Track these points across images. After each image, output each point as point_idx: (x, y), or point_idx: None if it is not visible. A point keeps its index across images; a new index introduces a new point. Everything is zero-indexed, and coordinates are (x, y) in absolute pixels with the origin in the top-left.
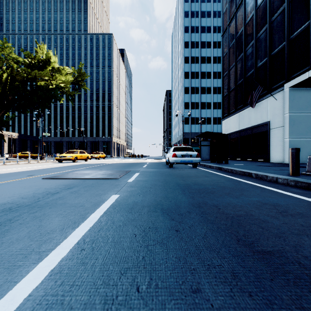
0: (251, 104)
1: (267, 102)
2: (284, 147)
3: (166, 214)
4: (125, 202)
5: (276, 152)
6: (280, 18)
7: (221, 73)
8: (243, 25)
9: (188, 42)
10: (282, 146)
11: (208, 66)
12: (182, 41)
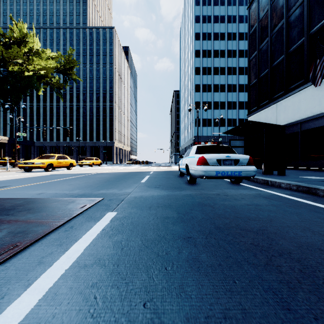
0: (314, 80)
1: None
2: None
3: None
4: None
5: None
6: None
7: (237, 69)
8: None
9: (199, 33)
10: None
11: (222, 60)
12: (193, 33)
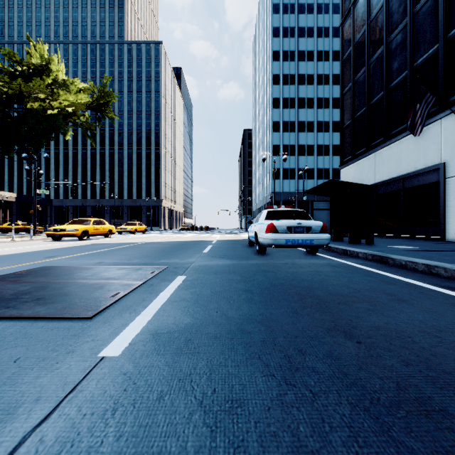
0: (413, 129)
1: (440, 128)
2: None
3: None
4: None
5: None
6: None
7: (330, 100)
8: None
9: (279, 51)
10: None
11: (310, 89)
12: (270, 50)
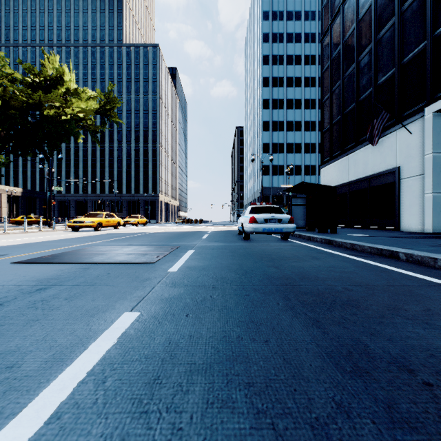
0: (372, 139)
1: (396, 138)
2: (425, 208)
3: (270, 428)
4: (142, 348)
5: (410, 216)
6: (416, 5)
7: (316, 101)
8: (355, 22)
9: (268, 55)
10: (421, 206)
11: (297, 91)
12: (260, 55)
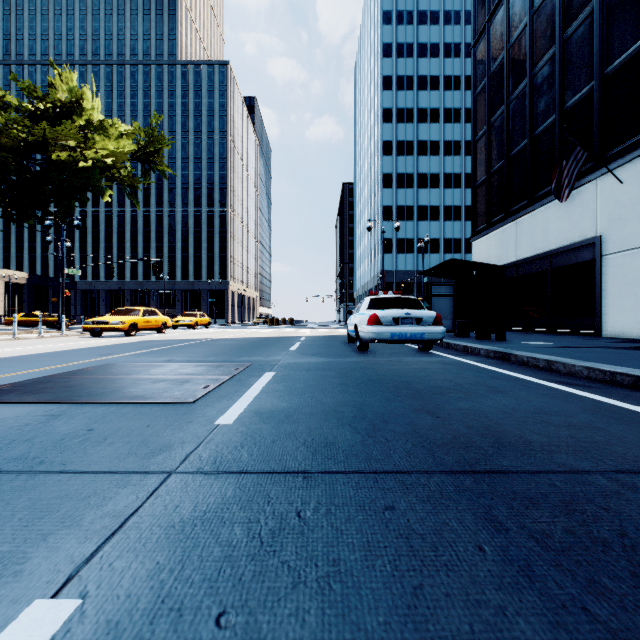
0: (559, 193)
1: (595, 191)
2: None
3: None
4: None
5: (619, 313)
6: None
7: (462, 144)
8: (527, 16)
9: (391, 76)
10: (638, 298)
11: (434, 128)
12: (379, 75)
